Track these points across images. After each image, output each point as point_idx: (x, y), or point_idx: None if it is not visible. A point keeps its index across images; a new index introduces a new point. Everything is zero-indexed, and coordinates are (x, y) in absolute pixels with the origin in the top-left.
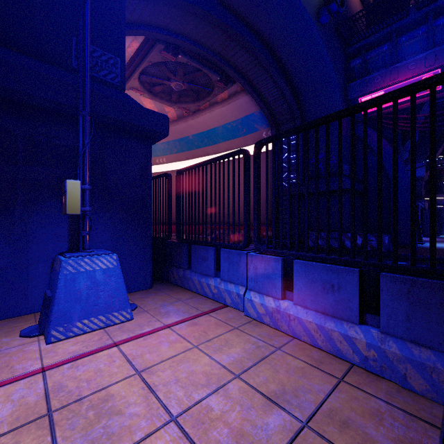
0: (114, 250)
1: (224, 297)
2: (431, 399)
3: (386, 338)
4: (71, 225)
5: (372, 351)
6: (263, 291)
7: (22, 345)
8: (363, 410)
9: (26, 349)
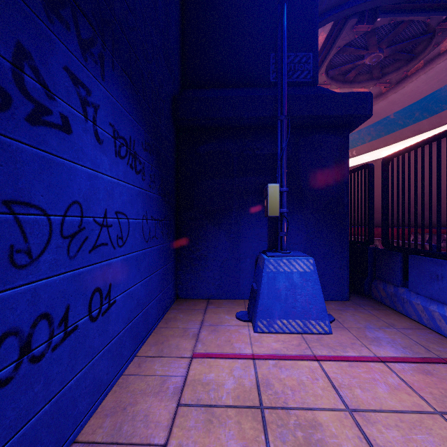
0: (307, 253)
1: None
2: None
3: None
4: (269, 226)
5: None
6: None
7: (237, 326)
8: None
9: (240, 331)
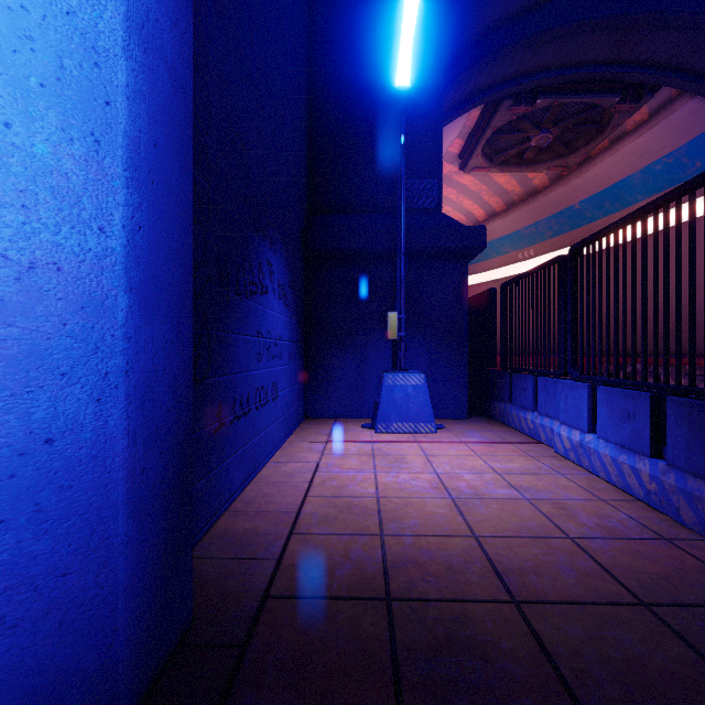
0: (429, 374)
1: (539, 433)
2: (697, 533)
3: (669, 470)
4: (393, 349)
5: (653, 483)
6: (572, 423)
7: (362, 431)
8: (594, 511)
9: (364, 433)
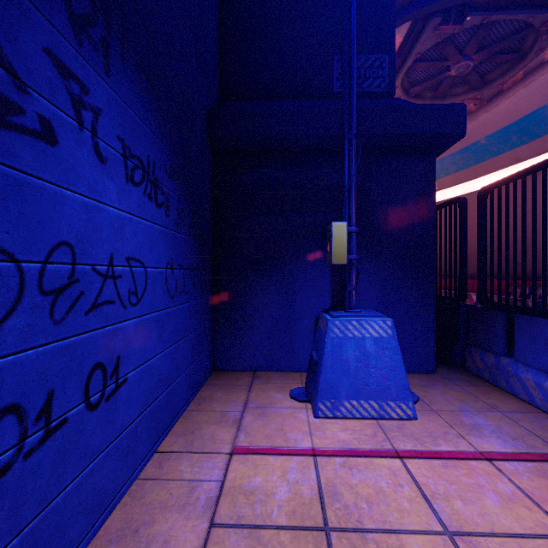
0: (381, 312)
1: None
2: None
3: None
4: (333, 278)
5: None
6: None
7: (292, 409)
8: None
9: (296, 415)
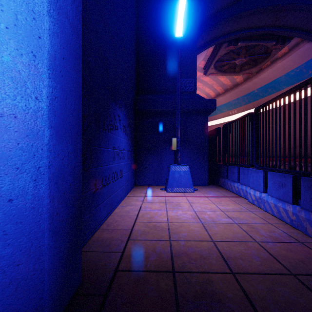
0: (190, 166)
1: (240, 193)
2: None
3: (301, 210)
4: (174, 155)
5: (294, 216)
6: (256, 188)
7: (160, 191)
8: (267, 229)
9: (161, 192)
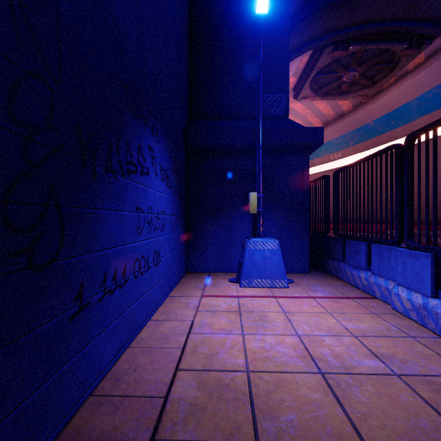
0: (279, 239)
1: (373, 290)
2: None
3: None
4: (253, 221)
5: None
6: (412, 286)
7: (229, 285)
8: None
9: (231, 287)
